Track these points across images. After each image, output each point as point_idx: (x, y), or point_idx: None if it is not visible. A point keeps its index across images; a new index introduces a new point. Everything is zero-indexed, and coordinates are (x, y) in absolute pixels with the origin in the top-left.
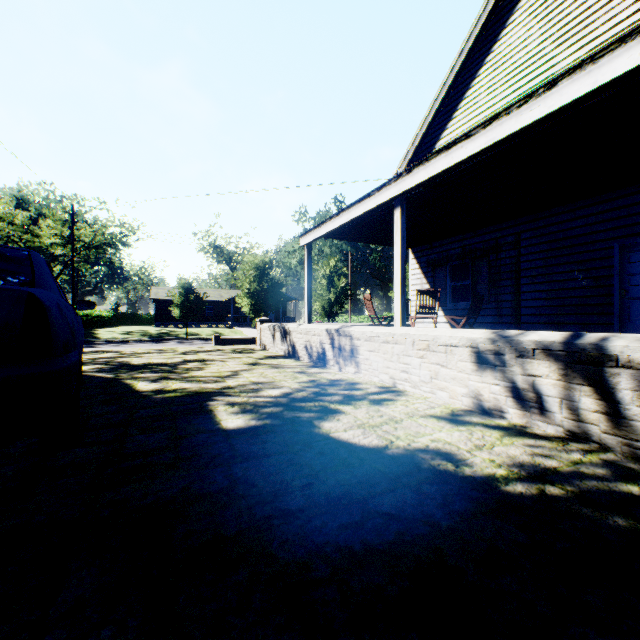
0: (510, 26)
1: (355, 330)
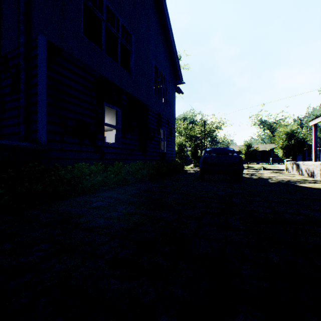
0: None
1: None
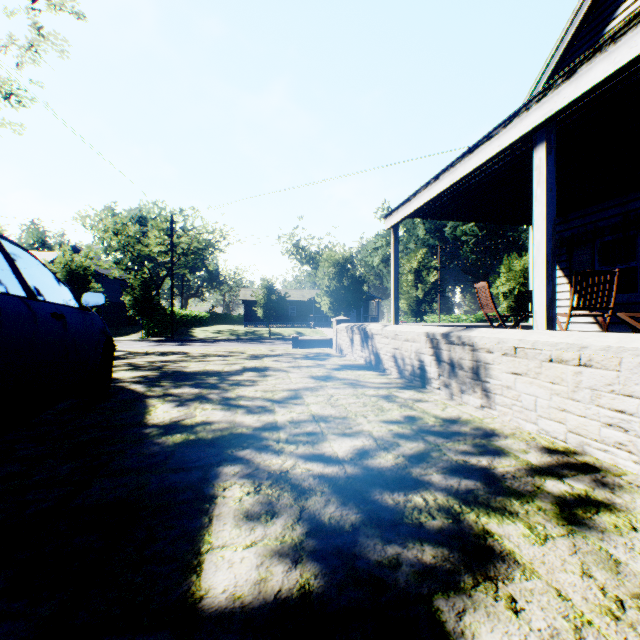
0: None
1: (481, 335)
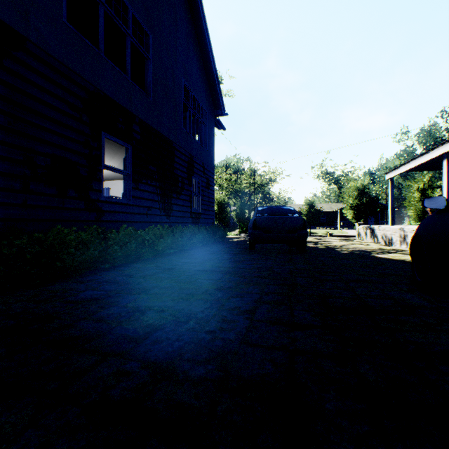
0: None
1: (404, 228)
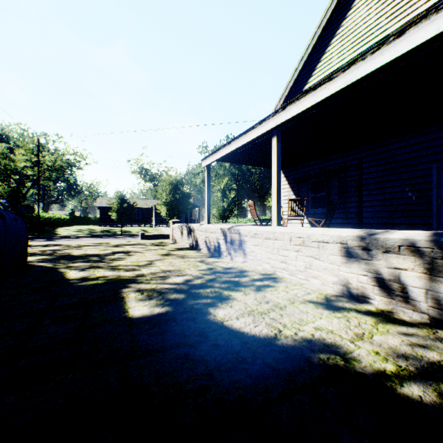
0: (354, 7)
1: (243, 229)
